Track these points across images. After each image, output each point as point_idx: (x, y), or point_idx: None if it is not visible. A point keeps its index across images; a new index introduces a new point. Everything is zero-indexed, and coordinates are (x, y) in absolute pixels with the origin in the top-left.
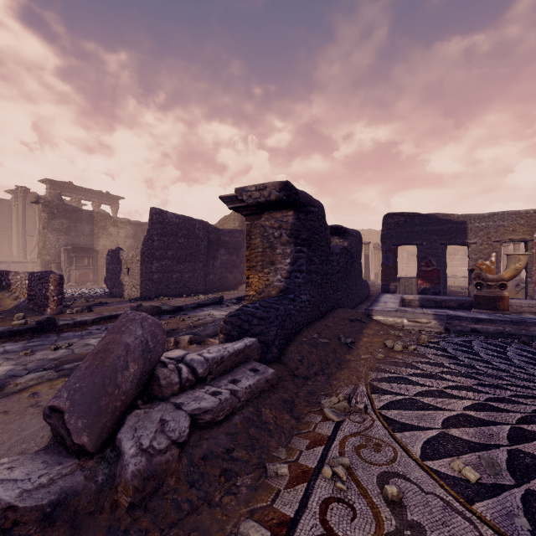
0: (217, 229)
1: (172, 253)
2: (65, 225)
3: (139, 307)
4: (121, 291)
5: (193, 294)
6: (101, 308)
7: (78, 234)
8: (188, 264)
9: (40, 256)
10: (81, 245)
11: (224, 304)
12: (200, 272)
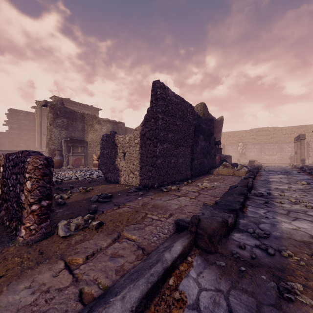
0: (198, 115)
1: (171, 135)
2: (65, 123)
3: (197, 226)
4: (117, 177)
5: (190, 180)
6: (112, 212)
7: (74, 129)
8: (181, 148)
9: (48, 146)
10: (76, 138)
11: (251, 197)
12: (188, 157)
